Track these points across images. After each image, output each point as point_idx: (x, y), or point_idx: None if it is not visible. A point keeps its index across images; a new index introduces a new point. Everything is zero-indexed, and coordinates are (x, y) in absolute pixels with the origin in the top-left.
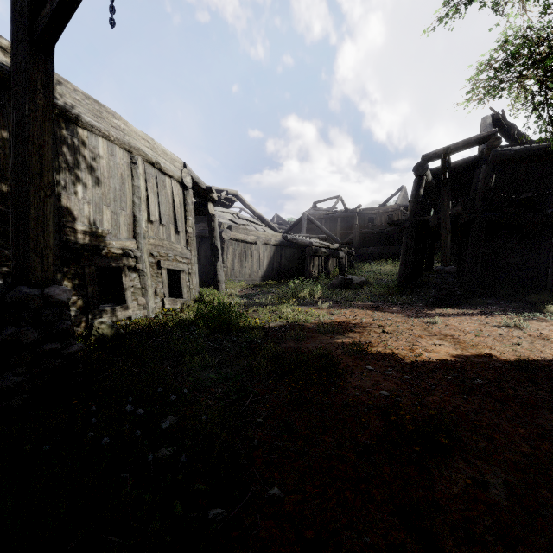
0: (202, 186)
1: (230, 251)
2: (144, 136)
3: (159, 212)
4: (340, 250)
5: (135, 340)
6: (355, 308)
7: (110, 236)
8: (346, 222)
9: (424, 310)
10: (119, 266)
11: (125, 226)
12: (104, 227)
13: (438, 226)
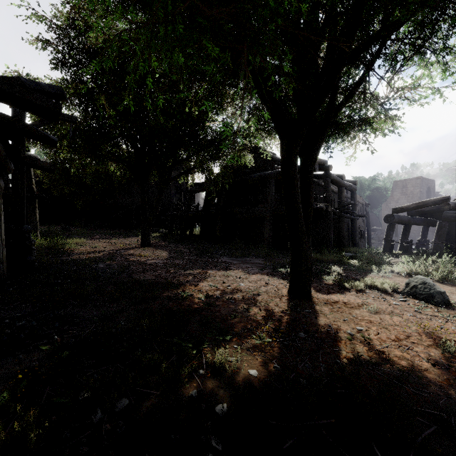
0: None
1: None
2: None
3: None
4: None
5: None
6: None
7: None
8: None
9: None
10: None
11: None
12: None
13: None
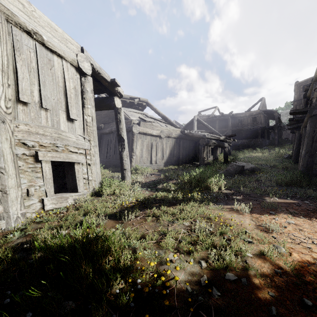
0: (106, 77)
1: (139, 142)
2: None
3: (39, 94)
4: (225, 141)
5: None
6: (286, 213)
7: None
8: (221, 123)
9: None
10: None
11: None
12: None
13: None
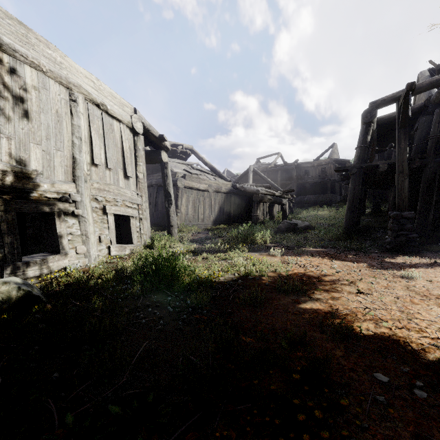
0: (154, 133)
1: (184, 197)
2: (88, 75)
3: (105, 156)
4: (283, 197)
5: (47, 306)
6: (309, 256)
7: (40, 178)
8: (285, 174)
9: (386, 259)
10: (52, 211)
11: (62, 168)
12: (31, 167)
13: (385, 172)
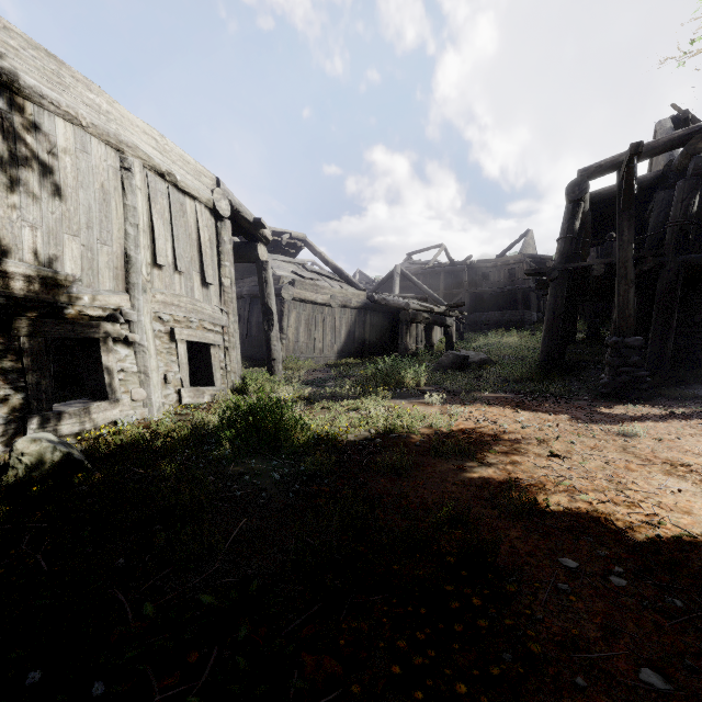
0: (247, 217)
1: (292, 315)
2: (147, 130)
3: (173, 252)
4: (447, 315)
5: (96, 474)
6: (484, 404)
7: (78, 286)
8: (451, 279)
9: (599, 408)
10: (96, 337)
11: (110, 271)
12: (65, 271)
13: (602, 277)
